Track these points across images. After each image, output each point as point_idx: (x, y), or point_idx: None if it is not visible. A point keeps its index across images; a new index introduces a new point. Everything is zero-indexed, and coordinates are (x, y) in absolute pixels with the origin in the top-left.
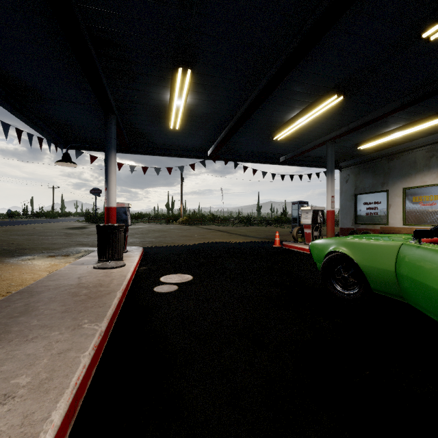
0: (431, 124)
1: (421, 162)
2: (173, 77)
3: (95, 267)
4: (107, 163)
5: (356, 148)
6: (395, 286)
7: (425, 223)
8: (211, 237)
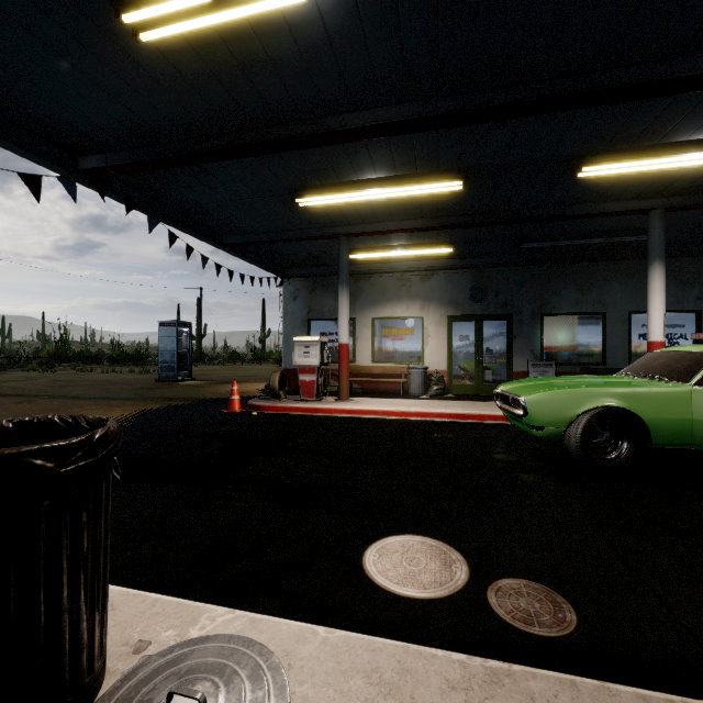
0: (434, 252)
1: (391, 290)
2: None
3: None
4: None
5: None
6: (689, 435)
7: (395, 360)
8: None
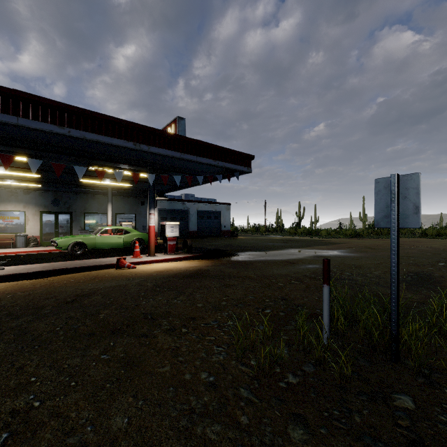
0: (31, 185)
1: (5, 196)
2: (16, 151)
3: None
4: None
5: None
6: (95, 246)
7: (7, 232)
8: None
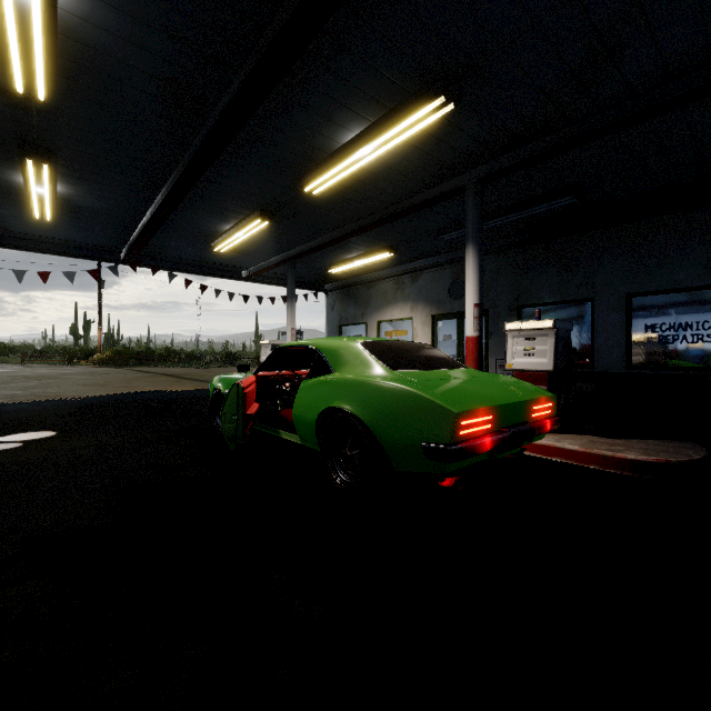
0: (381, 257)
1: (390, 294)
2: (24, 161)
3: None
4: None
5: (327, 271)
6: None
7: None
8: (142, 384)
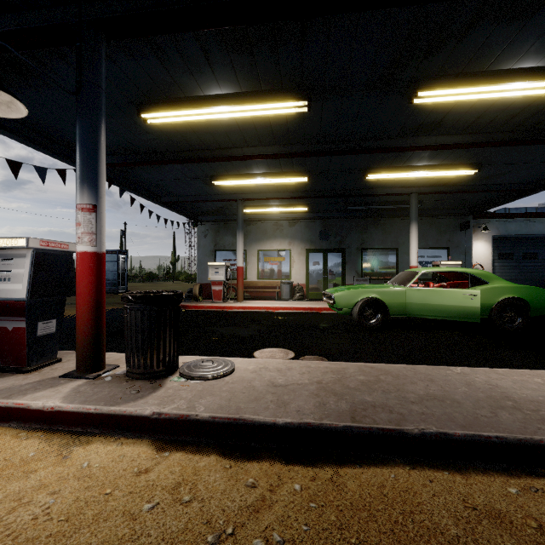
0: (296, 209)
1: (270, 232)
2: (265, 91)
3: (219, 374)
4: (98, 147)
5: None
6: (405, 310)
7: (272, 277)
8: None
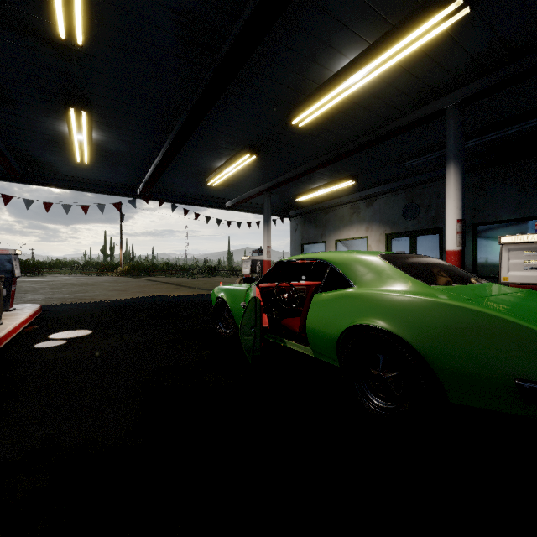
0: (343, 186)
1: (347, 217)
2: (68, 112)
3: None
4: None
5: (294, 199)
6: None
7: None
8: (151, 290)
